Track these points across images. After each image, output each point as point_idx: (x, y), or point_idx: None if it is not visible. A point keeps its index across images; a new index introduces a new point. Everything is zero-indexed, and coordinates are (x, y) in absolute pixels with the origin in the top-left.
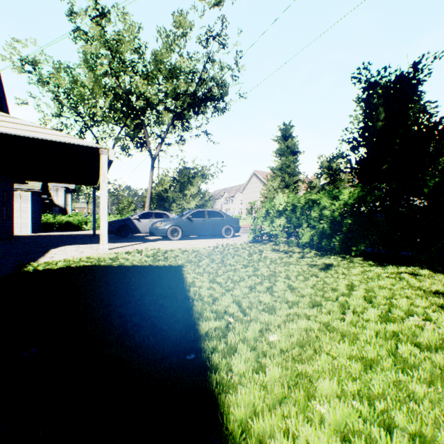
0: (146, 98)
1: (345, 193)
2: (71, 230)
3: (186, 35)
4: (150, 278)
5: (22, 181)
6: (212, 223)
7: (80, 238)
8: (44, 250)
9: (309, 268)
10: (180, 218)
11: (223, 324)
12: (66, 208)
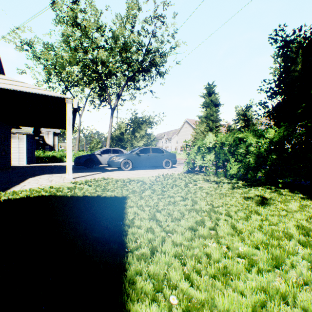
0: (107, 66)
1: (270, 132)
2: (55, 162)
3: (136, 17)
4: (91, 213)
5: (17, 126)
6: (155, 157)
7: (58, 168)
8: (24, 178)
9: (244, 201)
10: (130, 154)
11: (162, 311)
12: (54, 146)
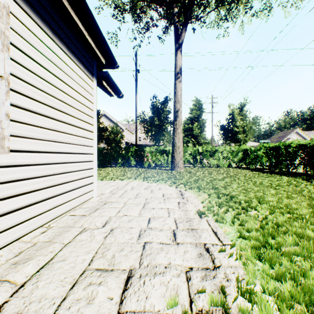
0: None
1: None
2: None
3: None
4: None
5: None
6: None
7: None
8: None
9: None
10: None
11: None
12: None
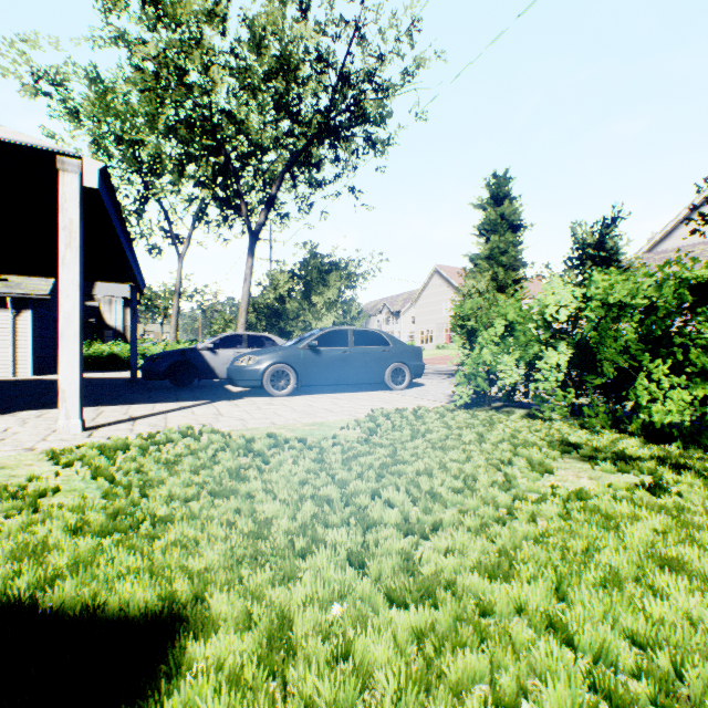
0: (240, 123)
1: None
2: (116, 369)
3: None
4: None
5: None
6: (364, 357)
7: (96, 387)
8: None
9: None
10: (291, 347)
11: None
12: (126, 332)
